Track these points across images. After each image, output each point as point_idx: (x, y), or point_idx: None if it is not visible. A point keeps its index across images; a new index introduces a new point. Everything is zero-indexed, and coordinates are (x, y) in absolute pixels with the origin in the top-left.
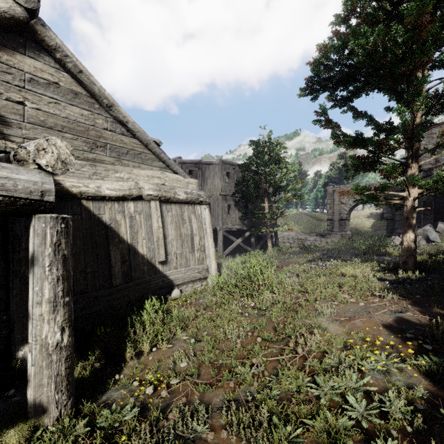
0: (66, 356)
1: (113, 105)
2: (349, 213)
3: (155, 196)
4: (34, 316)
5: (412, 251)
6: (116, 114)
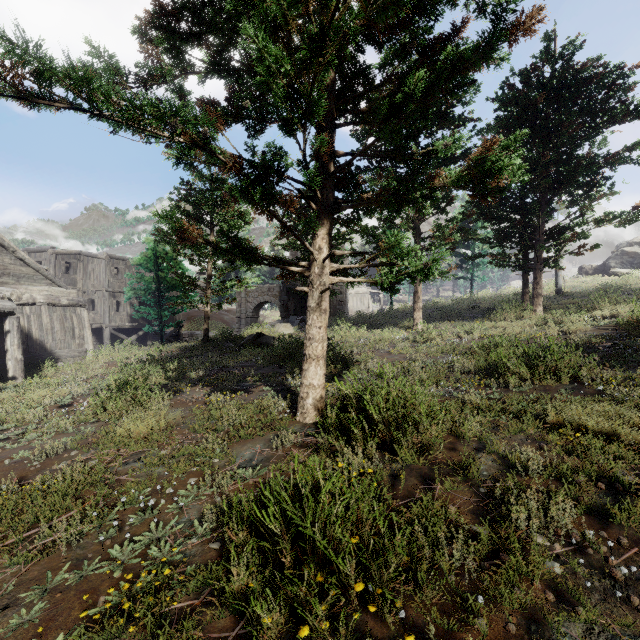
0: (23, 364)
1: (17, 251)
2: (256, 311)
3: (45, 303)
4: (12, 350)
5: (206, 333)
6: (18, 255)
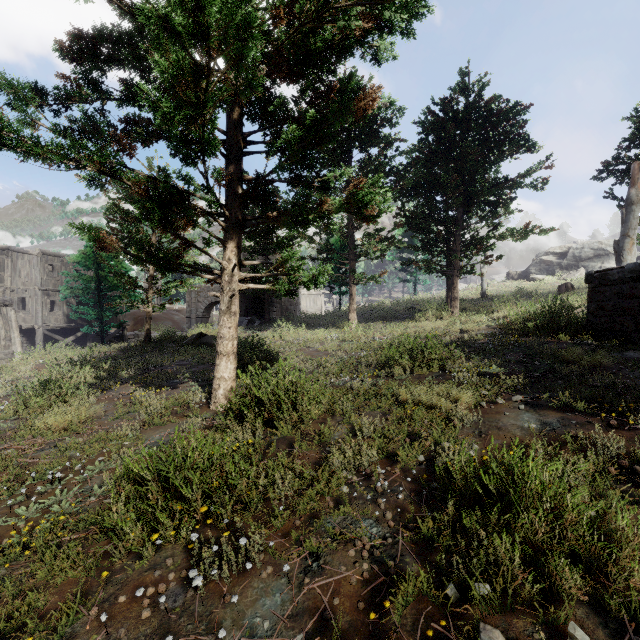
0: None
1: None
2: (207, 311)
3: None
4: None
5: (148, 334)
6: None
